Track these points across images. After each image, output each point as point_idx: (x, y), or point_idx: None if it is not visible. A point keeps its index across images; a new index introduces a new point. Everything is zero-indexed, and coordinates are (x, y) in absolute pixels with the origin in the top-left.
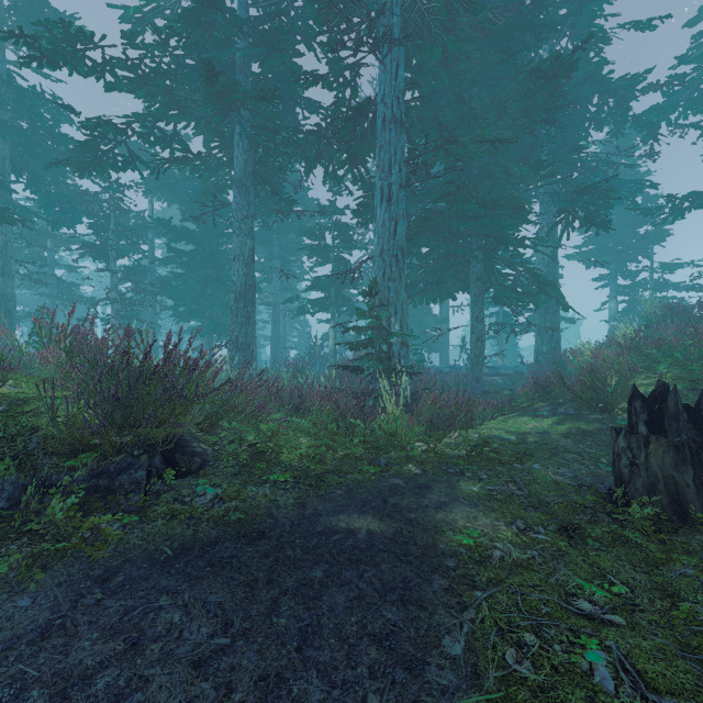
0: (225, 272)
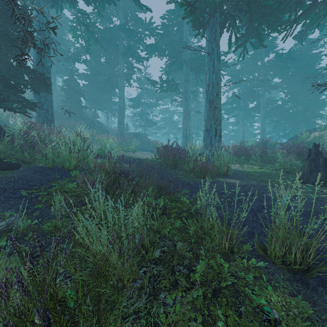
0: (246, 132)
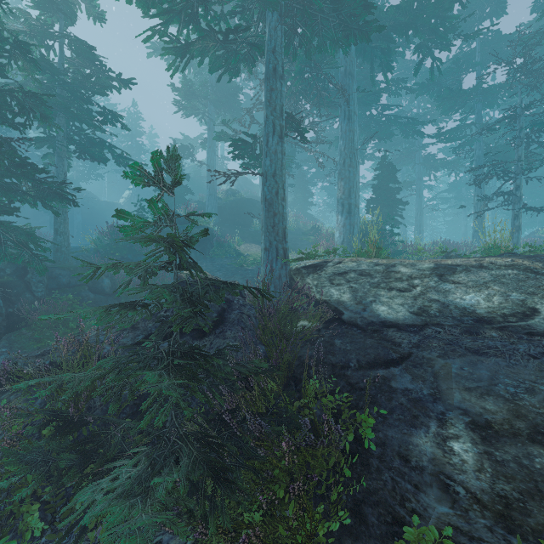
0: None
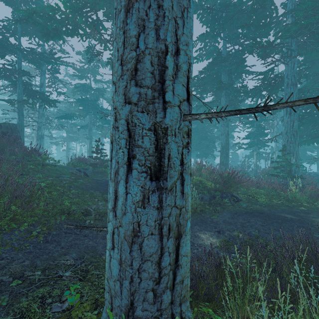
0: (207, 134)
